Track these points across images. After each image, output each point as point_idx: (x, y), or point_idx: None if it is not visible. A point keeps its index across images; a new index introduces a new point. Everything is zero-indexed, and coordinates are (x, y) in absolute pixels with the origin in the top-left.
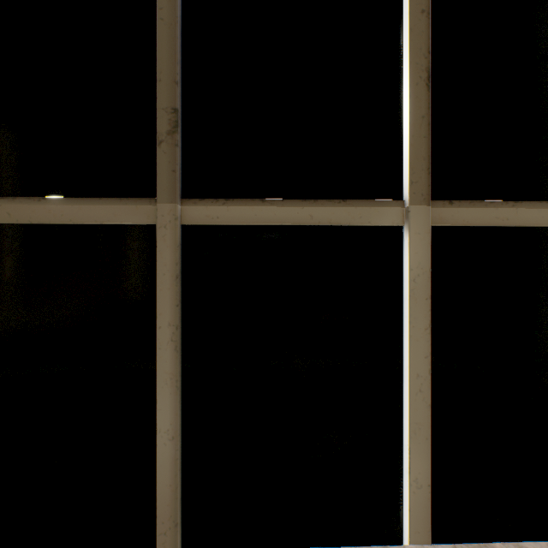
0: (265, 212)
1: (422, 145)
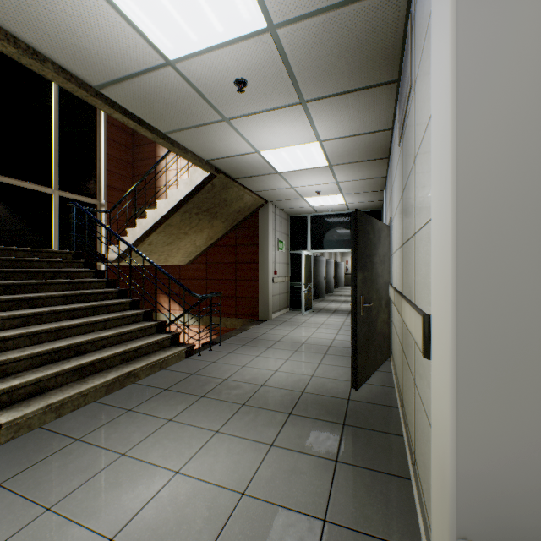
0: (17, 182)
1: (58, 178)
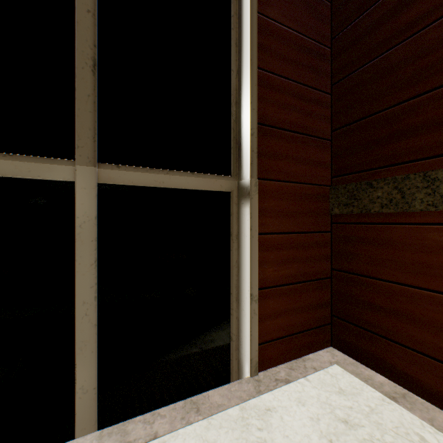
0: None
1: (89, 118)
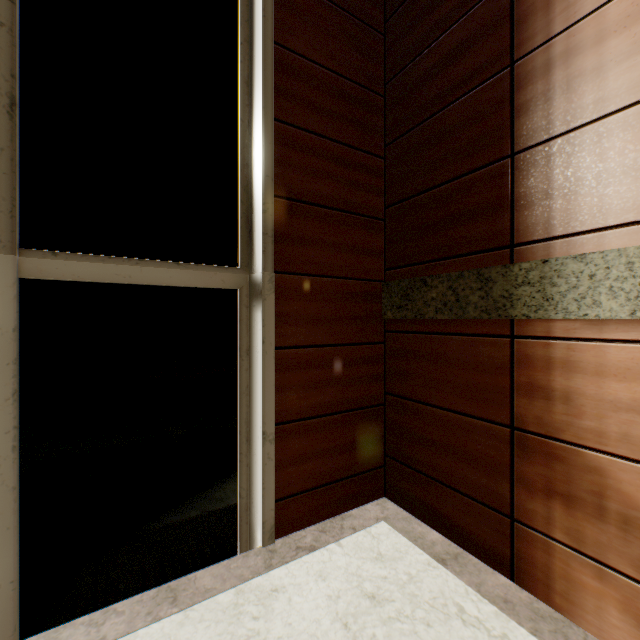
0: None
1: (2, 183)
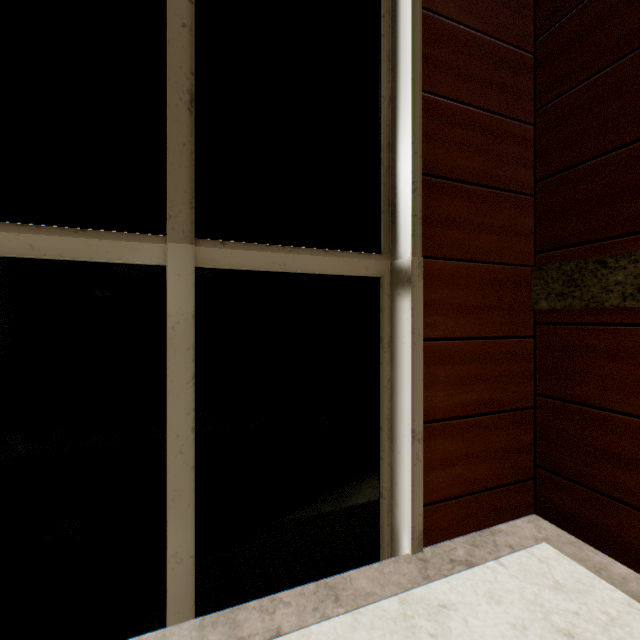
0: None
1: (184, 176)
